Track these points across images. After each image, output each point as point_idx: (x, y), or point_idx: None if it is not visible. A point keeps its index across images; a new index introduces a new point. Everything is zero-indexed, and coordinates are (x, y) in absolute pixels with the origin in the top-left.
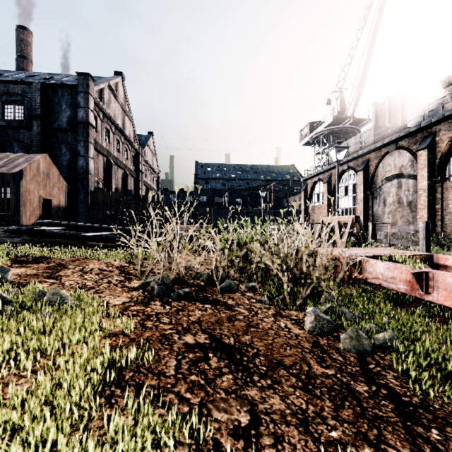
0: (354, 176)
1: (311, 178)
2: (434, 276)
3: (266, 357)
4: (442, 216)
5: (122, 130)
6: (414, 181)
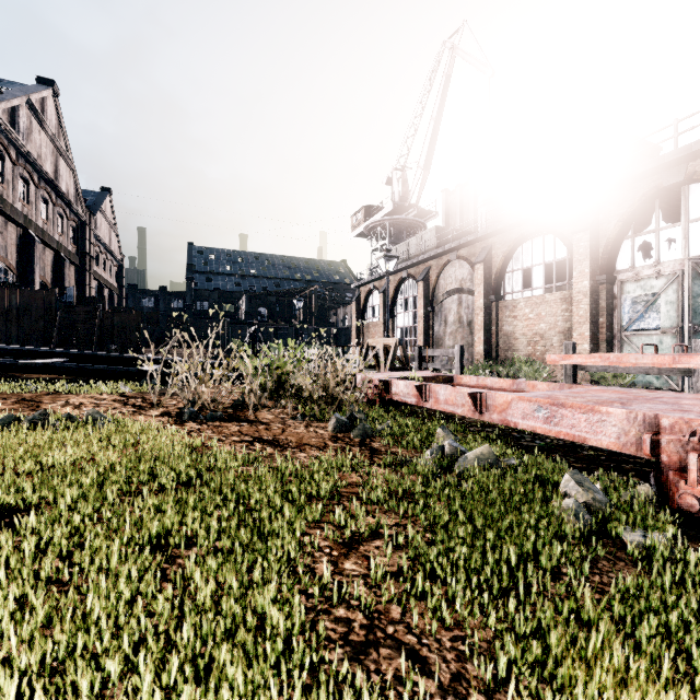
0: (414, 286)
1: (365, 284)
2: (430, 388)
3: (297, 443)
4: (497, 339)
5: (54, 182)
6: (474, 297)
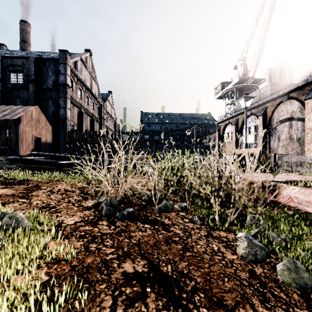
0: (255, 119)
1: (223, 121)
2: None
3: (205, 293)
4: None
5: (90, 89)
6: (302, 122)
